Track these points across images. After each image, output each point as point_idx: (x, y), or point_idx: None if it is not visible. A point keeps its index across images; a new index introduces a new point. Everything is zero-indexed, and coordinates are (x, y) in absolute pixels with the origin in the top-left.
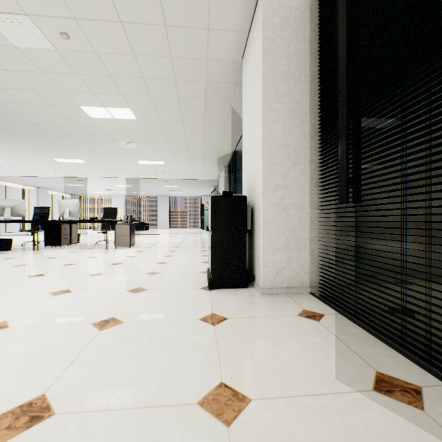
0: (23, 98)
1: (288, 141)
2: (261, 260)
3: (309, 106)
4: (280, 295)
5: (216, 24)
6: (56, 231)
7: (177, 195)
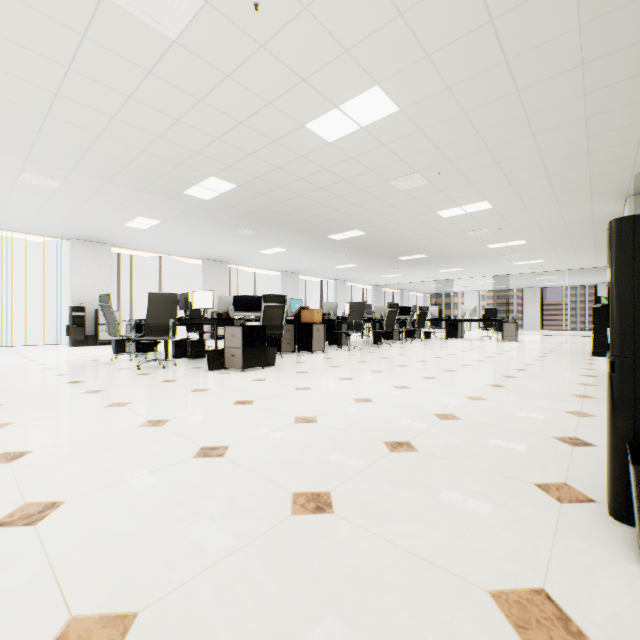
0: (453, 248)
1: None
2: None
3: None
4: None
5: (597, 208)
6: (454, 327)
7: (552, 285)
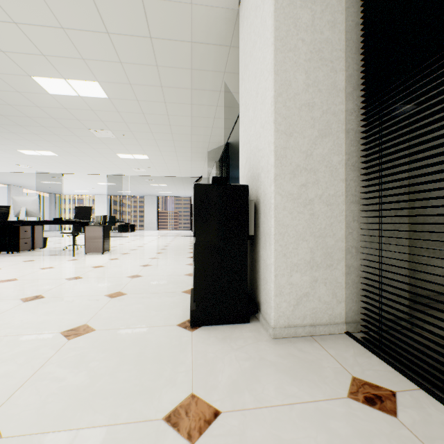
0: None
1: (313, 100)
2: (272, 284)
3: (344, 47)
4: (301, 340)
5: None
6: (13, 234)
7: (165, 195)
